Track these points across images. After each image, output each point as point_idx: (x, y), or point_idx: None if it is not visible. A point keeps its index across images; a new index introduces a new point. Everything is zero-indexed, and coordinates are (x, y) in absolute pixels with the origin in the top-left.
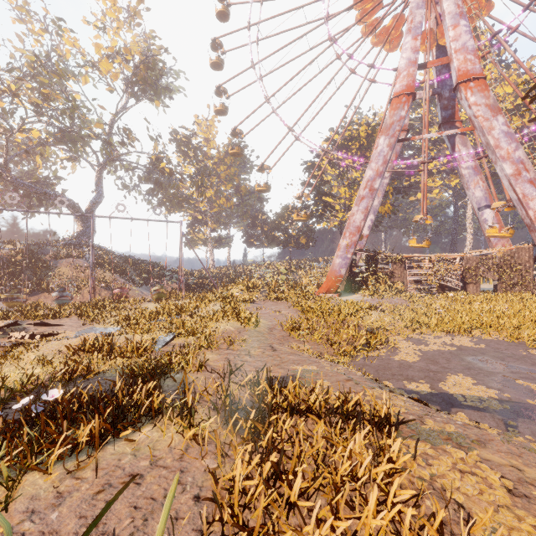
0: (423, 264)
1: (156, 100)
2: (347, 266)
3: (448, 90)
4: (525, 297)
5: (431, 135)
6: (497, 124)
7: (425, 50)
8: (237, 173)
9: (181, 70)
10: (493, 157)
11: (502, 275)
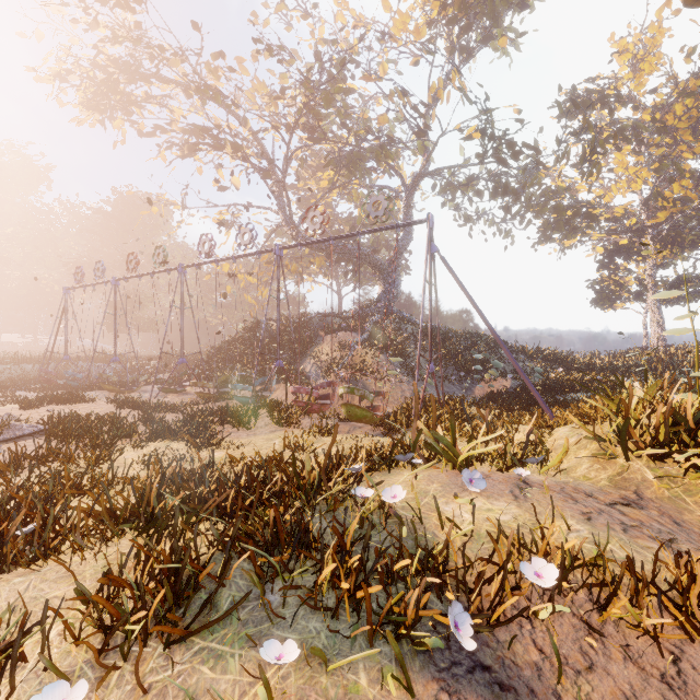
0: None
1: (500, 37)
2: None
3: None
4: None
5: None
6: None
7: None
8: None
9: None
10: None
11: None
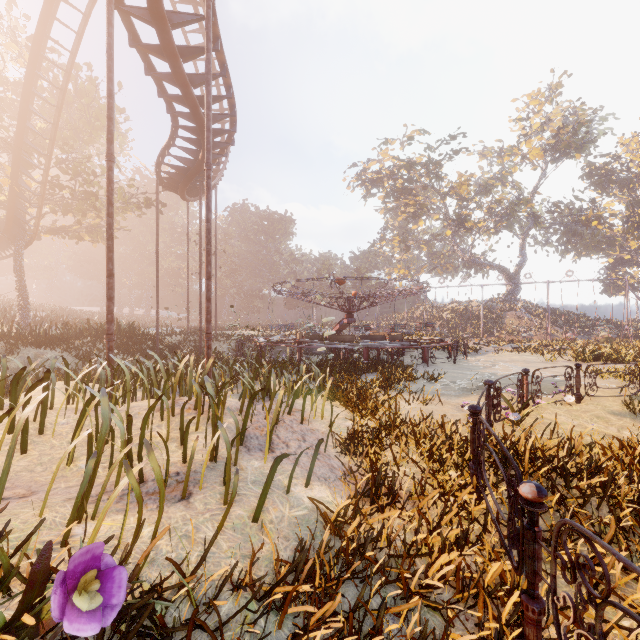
0: None
1: (575, 153)
2: None
3: None
4: None
5: None
6: None
7: None
8: None
9: (608, 114)
10: None
11: None
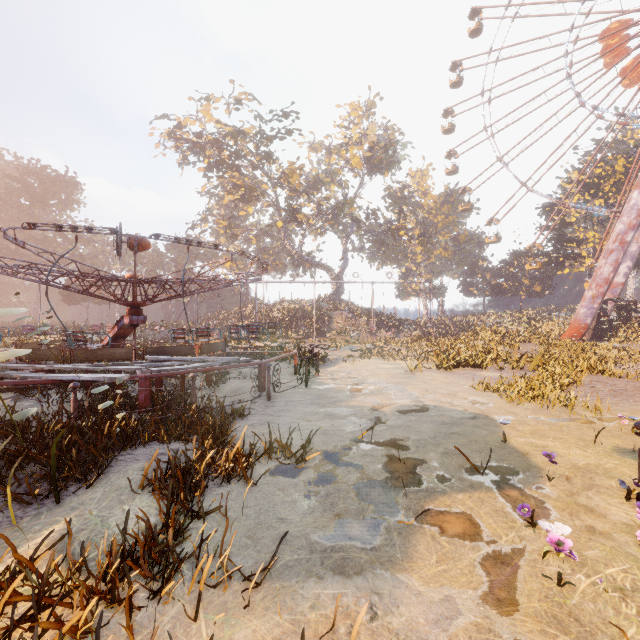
0: None
1: (384, 171)
2: (594, 316)
3: None
4: None
5: None
6: None
7: None
8: (455, 221)
9: (408, 142)
10: None
11: None
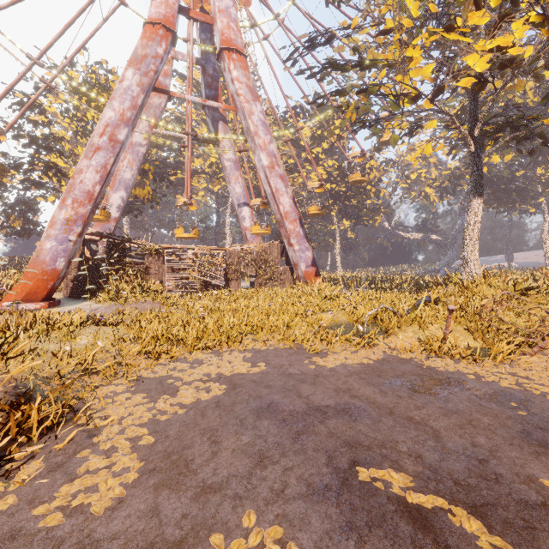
0: (185, 256)
1: None
2: (71, 255)
3: (212, 68)
4: (278, 291)
5: (195, 98)
6: (257, 110)
7: (189, 4)
8: None
9: None
10: (253, 146)
11: (259, 270)
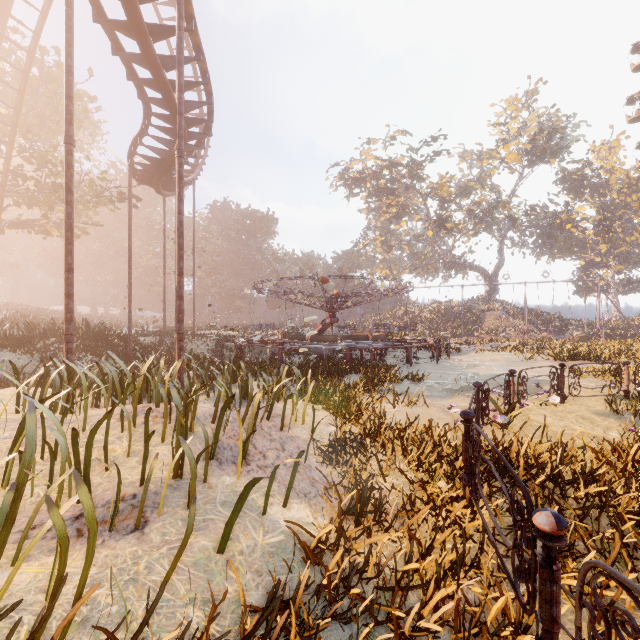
0: None
1: (550, 159)
2: None
3: None
4: None
5: None
6: None
7: None
8: None
9: (581, 121)
10: None
11: None
